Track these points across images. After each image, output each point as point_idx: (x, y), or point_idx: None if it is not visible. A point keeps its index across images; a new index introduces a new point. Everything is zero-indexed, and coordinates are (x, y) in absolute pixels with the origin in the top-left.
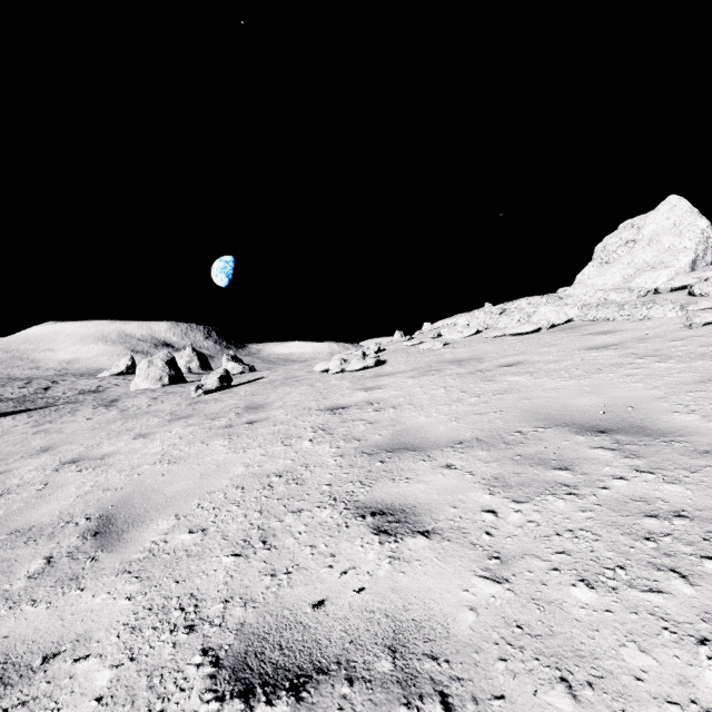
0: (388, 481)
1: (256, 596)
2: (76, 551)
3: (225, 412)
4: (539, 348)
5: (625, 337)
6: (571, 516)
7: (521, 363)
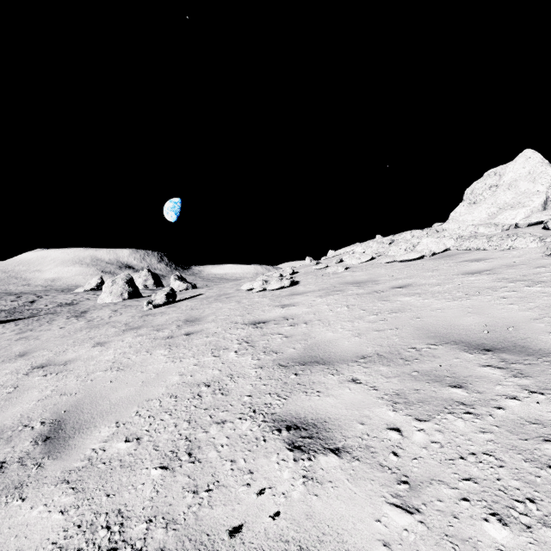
0: (302, 393)
1: (177, 516)
2: (26, 456)
3: (168, 324)
4: (423, 273)
5: (496, 264)
6: (472, 438)
7: (410, 285)
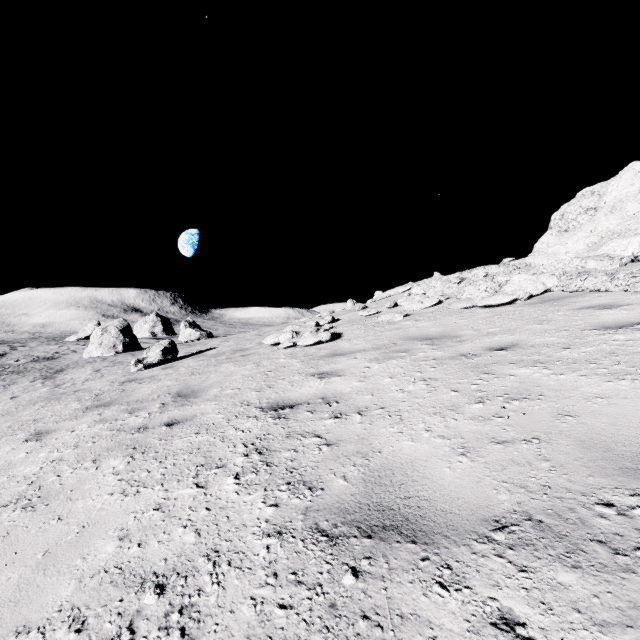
0: None
1: None
2: None
3: (151, 399)
4: (528, 325)
5: None
6: None
7: (516, 345)
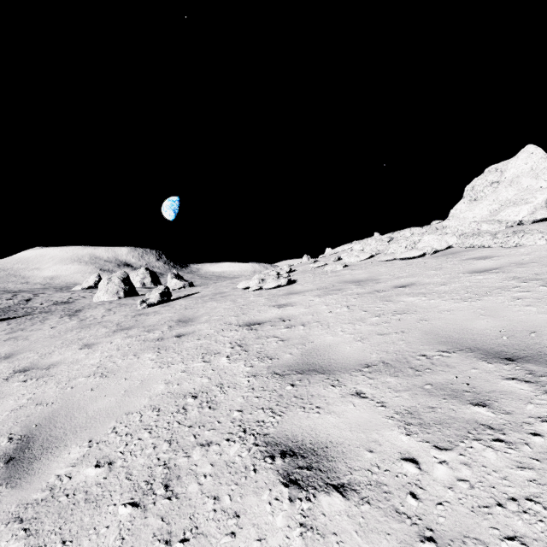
0: (299, 409)
1: None
2: None
3: (160, 324)
4: (426, 271)
5: (503, 262)
6: (508, 476)
7: (413, 284)
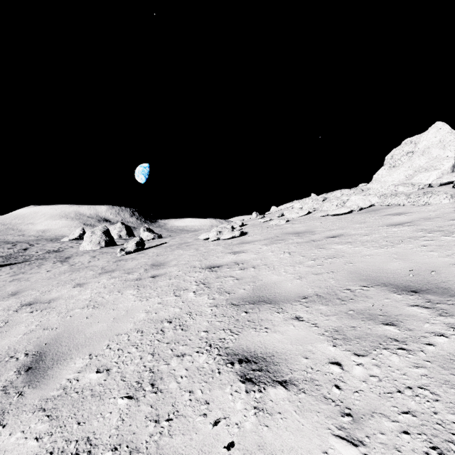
0: (251, 330)
1: (140, 445)
2: (9, 385)
3: (137, 268)
4: (353, 225)
5: (414, 217)
6: (407, 372)
7: (342, 235)
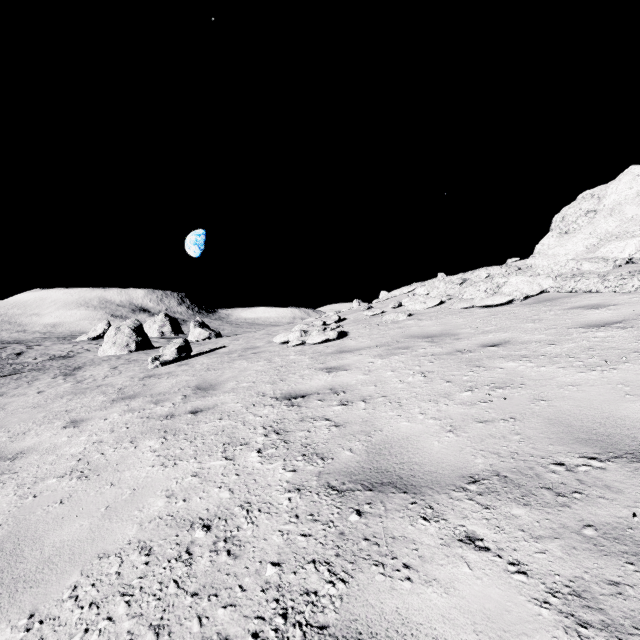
0: (375, 569)
1: None
2: None
3: (173, 392)
4: (521, 324)
5: (626, 313)
6: None
7: (507, 342)
